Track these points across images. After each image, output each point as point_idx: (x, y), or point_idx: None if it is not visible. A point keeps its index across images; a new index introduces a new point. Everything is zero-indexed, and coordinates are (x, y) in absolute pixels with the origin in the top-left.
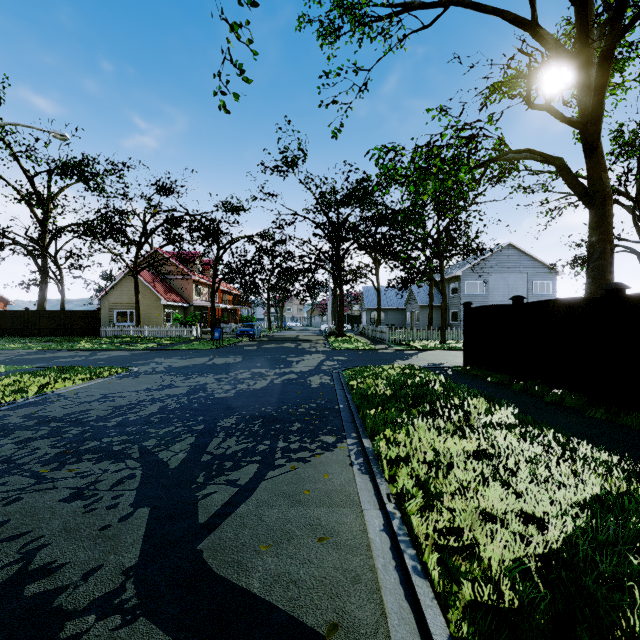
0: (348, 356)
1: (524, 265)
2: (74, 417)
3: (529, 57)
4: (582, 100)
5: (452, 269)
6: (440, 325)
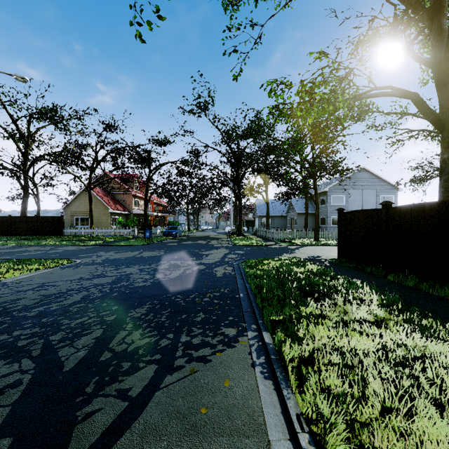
0: (246, 250)
1: (374, 183)
2: (2, 306)
3: (395, 6)
4: (435, 45)
5: (321, 187)
6: (312, 227)
